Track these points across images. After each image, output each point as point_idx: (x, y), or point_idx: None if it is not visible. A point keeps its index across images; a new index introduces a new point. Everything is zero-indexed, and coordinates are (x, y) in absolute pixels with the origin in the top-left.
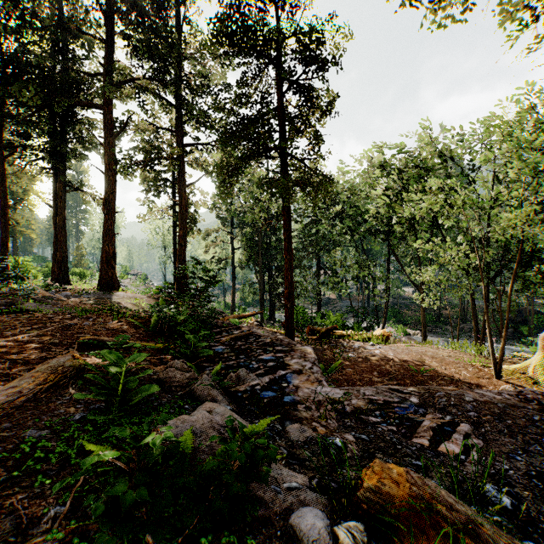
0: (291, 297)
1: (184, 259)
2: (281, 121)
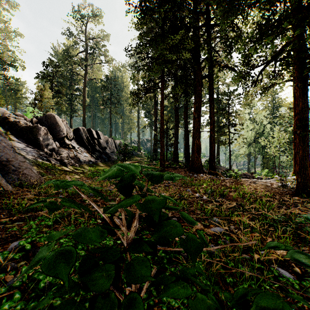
0: (230, 162)
1: (219, 152)
2: (228, 126)
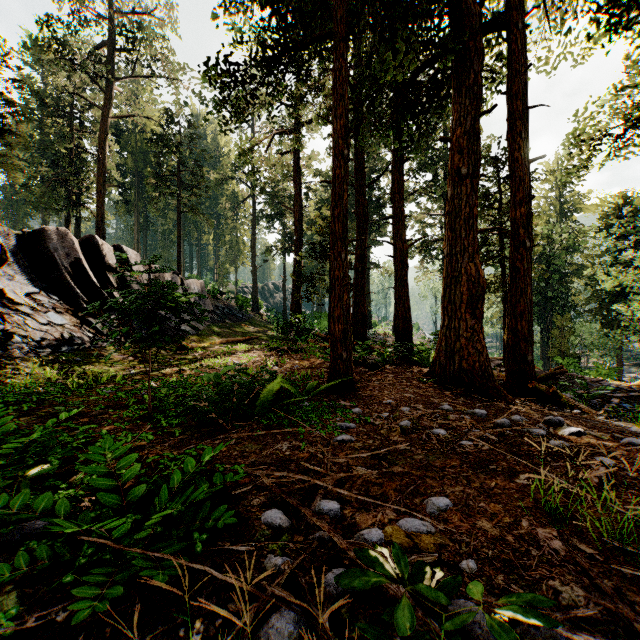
0: None
1: None
2: (501, 241)
